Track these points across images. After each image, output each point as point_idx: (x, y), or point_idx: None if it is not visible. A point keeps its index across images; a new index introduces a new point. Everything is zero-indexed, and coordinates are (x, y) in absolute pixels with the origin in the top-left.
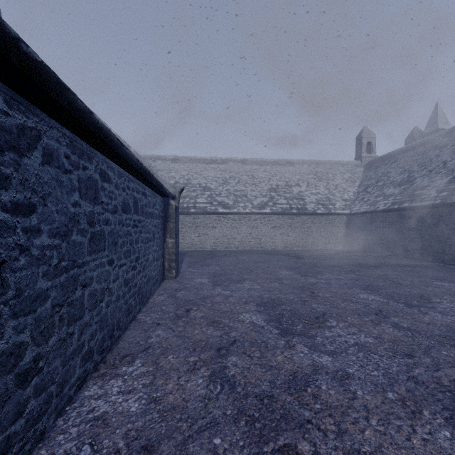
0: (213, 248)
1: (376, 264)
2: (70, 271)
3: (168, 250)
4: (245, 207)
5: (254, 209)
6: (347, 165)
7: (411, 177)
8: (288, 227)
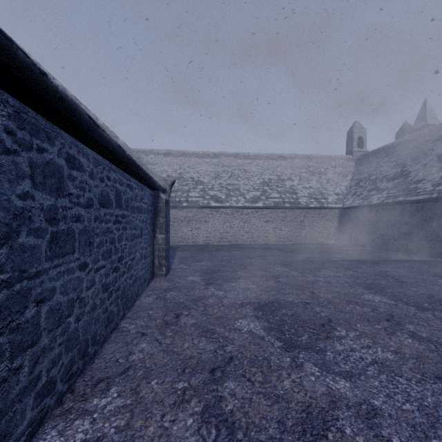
0: (206, 242)
1: (373, 260)
2: (15, 286)
3: (158, 246)
4: (238, 201)
5: (246, 203)
6: (338, 159)
7: (404, 171)
8: (281, 221)
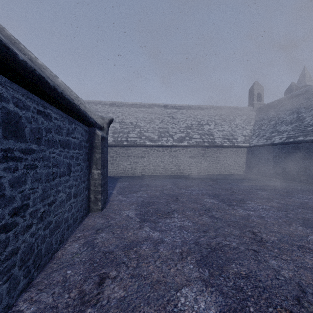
0: (142, 173)
1: (285, 190)
2: None
3: (93, 182)
4: (167, 141)
5: (174, 142)
6: (243, 110)
7: (300, 117)
8: (201, 157)
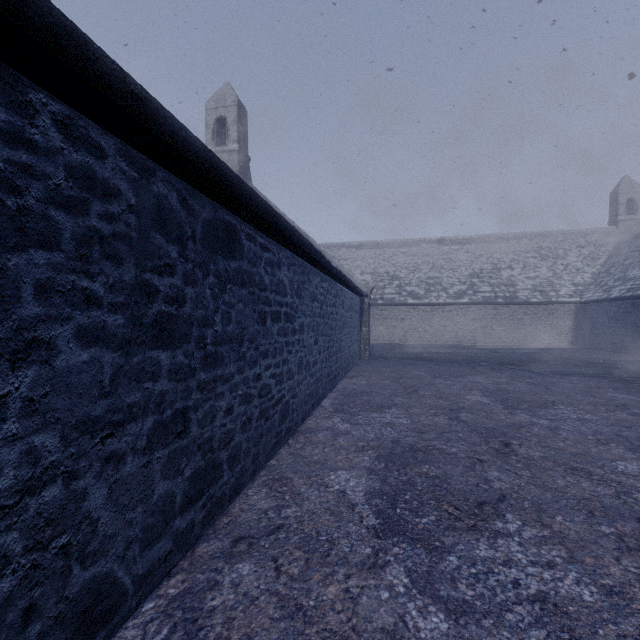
0: (402, 341)
1: (576, 358)
2: (340, 334)
3: (363, 336)
4: (438, 298)
5: (448, 299)
6: (591, 234)
7: None
8: (491, 319)
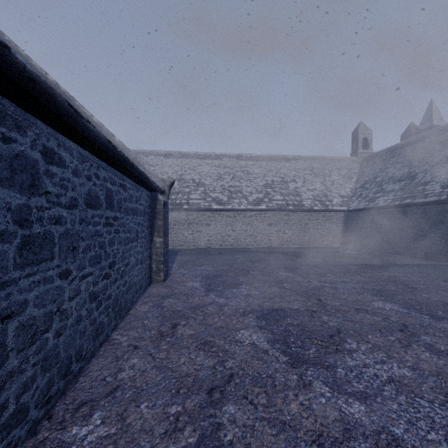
0: (207, 246)
1: (380, 264)
2: None
3: (155, 250)
4: (240, 204)
5: (249, 205)
6: (343, 161)
7: (411, 172)
8: (284, 224)
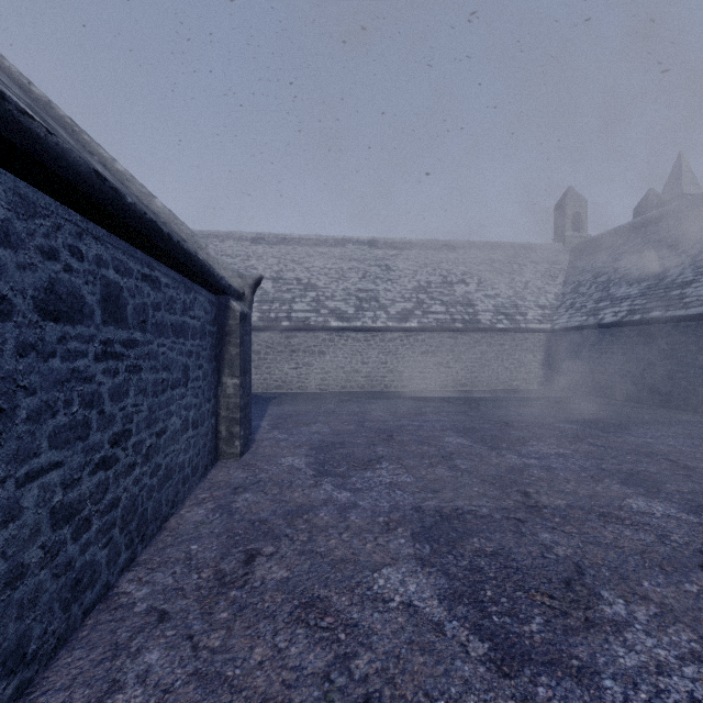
0: (321, 388)
1: (615, 421)
2: None
3: (226, 401)
4: (376, 319)
5: (390, 321)
6: (541, 250)
7: (658, 267)
8: (448, 353)
